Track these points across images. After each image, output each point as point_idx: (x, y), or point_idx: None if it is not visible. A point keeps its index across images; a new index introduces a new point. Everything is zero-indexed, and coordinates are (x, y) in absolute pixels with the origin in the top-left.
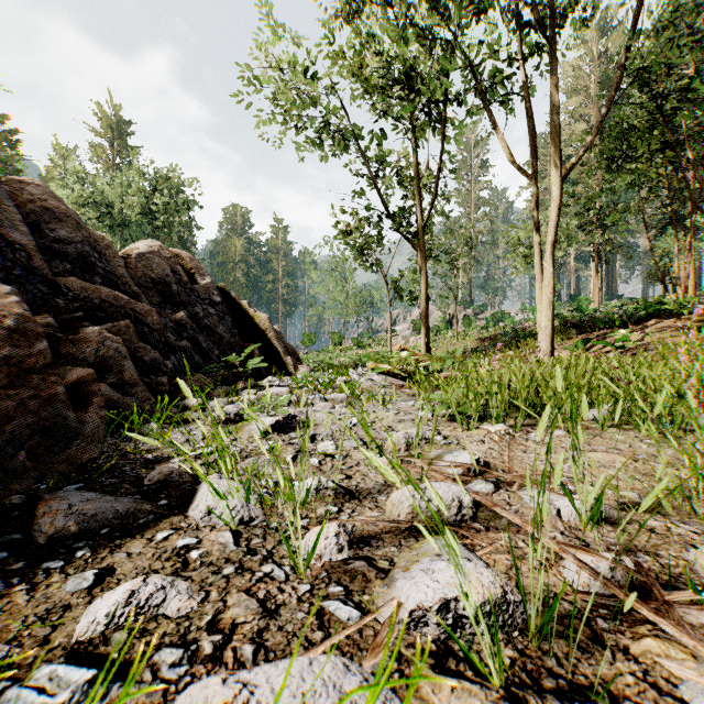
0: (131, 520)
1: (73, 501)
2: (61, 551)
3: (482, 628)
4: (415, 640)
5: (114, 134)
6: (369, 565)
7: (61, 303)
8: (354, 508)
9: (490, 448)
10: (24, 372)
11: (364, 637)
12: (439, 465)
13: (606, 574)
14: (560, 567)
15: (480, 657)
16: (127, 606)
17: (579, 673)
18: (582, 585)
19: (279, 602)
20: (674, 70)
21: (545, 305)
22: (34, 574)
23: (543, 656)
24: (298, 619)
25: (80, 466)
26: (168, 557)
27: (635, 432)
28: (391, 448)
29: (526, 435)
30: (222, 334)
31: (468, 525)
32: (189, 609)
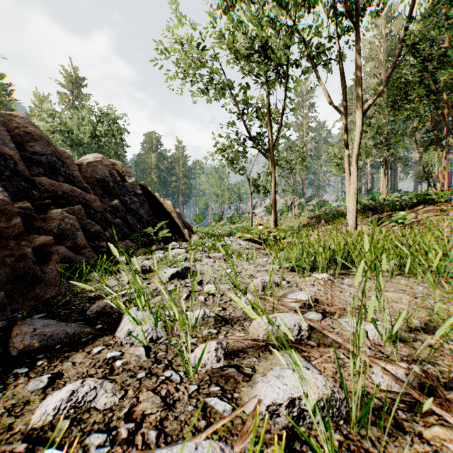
0: (76, 339)
1: (37, 326)
2: (27, 361)
3: (318, 418)
4: (270, 427)
5: (74, 86)
6: (238, 372)
7: (36, 193)
8: (228, 330)
9: (318, 289)
10: (4, 238)
11: (235, 424)
12: (285, 301)
13: (403, 378)
14: (369, 372)
15: (317, 440)
16: (68, 402)
17: (388, 452)
18: (386, 386)
19: (176, 398)
20: (436, 43)
21: (351, 196)
22: (7, 378)
23: (362, 439)
24: (188, 411)
25: (46, 302)
26: (100, 365)
27: (413, 279)
28: (252, 289)
29: (341, 280)
30: (142, 215)
31: (305, 342)
32: (113, 404)
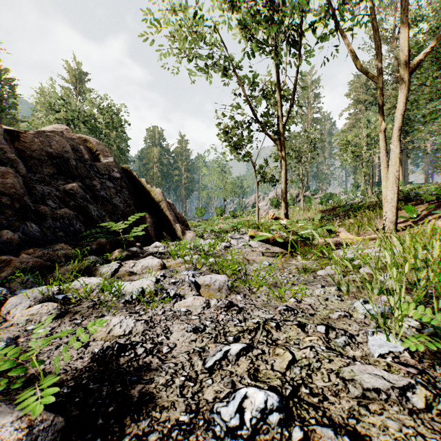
0: None
1: None
2: None
3: None
4: None
5: (77, 81)
6: None
7: None
8: None
9: None
10: None
11: None
12: None
13: None
14: None
15: None
16: None
17: None
18: None
19: None
20: None
21: (391, 181)
22: None
23: None
24: None
25: None
26: None
27: None
28: None
29: None
30: (118, 205)
31: None
32: None
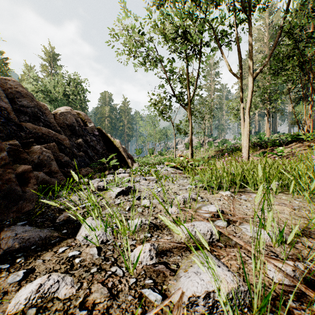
0: (47, 241)
1: (18, 231)
2: (9, 259)
3: (228, 307)
4: (191, 314)
5: (51, 60)
6: (166, 268)
7: (23, 134)
8: (158, 234)
9: (223, 203)
10: None
11: (164, 312)
12: (200, 212)
13: (291, 274)
14: (264, 268)
15: None
16: (37, 293)
17: None
18: (278, 280)
19: (119, 289)
20: (304, 29)
21: (245, 136)
22: None
23: None
24: (128, 300)
25: (27, 212)
26: (63, 262)
27: (291, 195)
28: (176, 203)
29: (240, 196)
30: (99, 149)
31: (215, 244)
32: (71, 294)
